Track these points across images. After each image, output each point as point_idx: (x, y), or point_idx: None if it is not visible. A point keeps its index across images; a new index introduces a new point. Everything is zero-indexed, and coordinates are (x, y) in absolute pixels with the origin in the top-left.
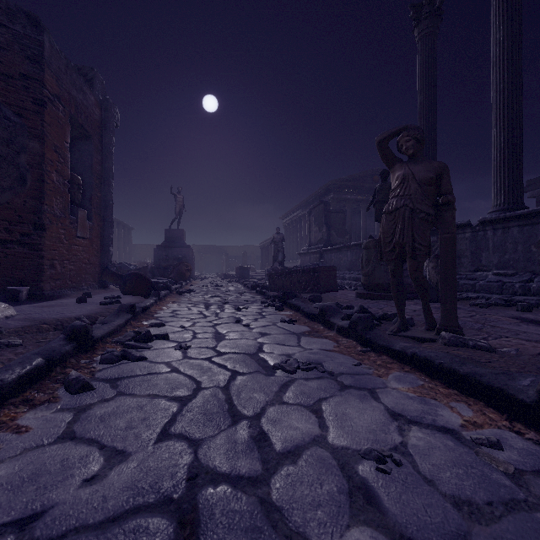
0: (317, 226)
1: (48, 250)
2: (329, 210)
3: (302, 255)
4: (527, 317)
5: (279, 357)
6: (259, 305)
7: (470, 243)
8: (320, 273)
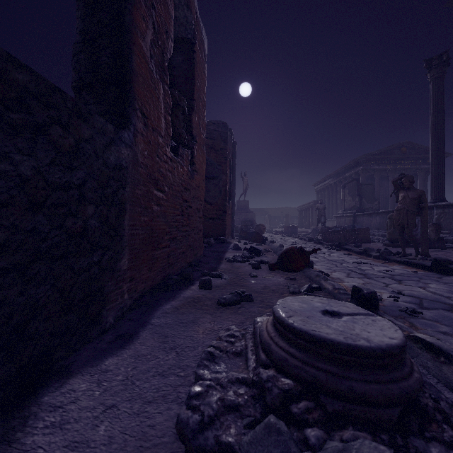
0: (351, 196)
1: (226, 221)
2: (360, 183)
3: (338, 217)
4: None
5: (353, 261)
6: (325, 249)
7: None
8: (359, 232)
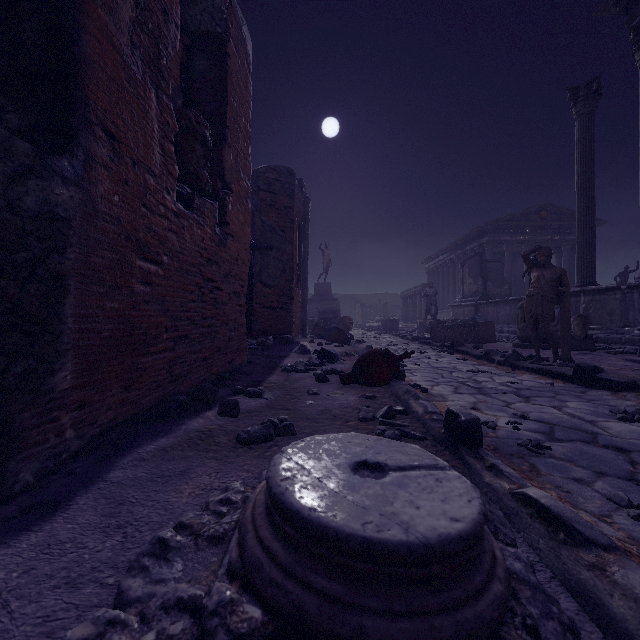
0: (472, 278)
1: (293, 312)
2: (484, 260)
3: (454, 307)
4: (635, 359)
5: (467, 369)
6: (433, 351)
7: (620, 303)
8: (480, 328)
